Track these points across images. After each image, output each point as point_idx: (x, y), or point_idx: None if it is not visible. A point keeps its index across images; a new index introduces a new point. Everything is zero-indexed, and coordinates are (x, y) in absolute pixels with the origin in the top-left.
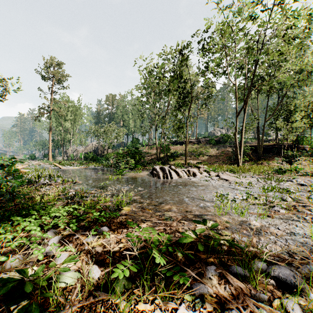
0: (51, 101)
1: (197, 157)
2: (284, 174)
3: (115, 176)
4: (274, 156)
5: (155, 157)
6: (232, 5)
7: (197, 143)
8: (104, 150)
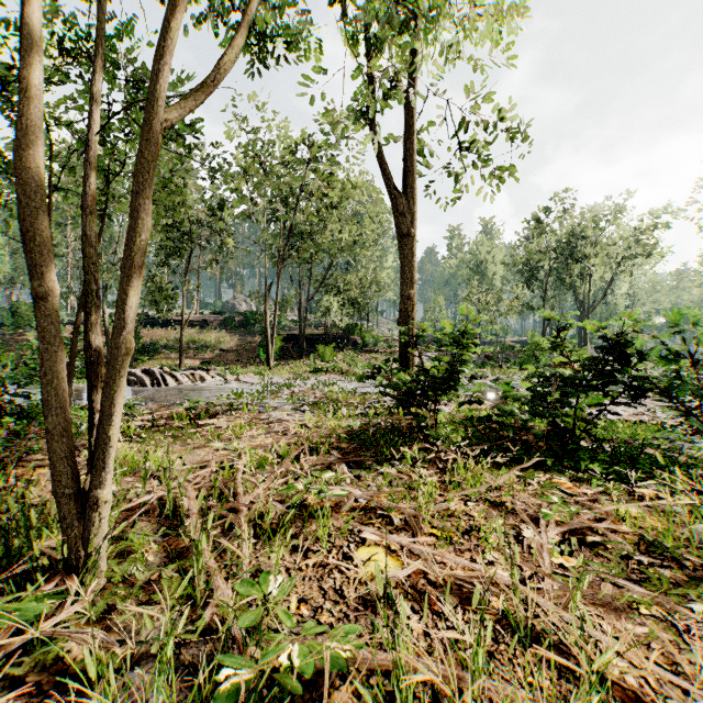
0: None
1: (201, 353)
2: (318, 374)
3: None
4: None
5: None
6: (258, 131)
7: (201, 324)
8: None
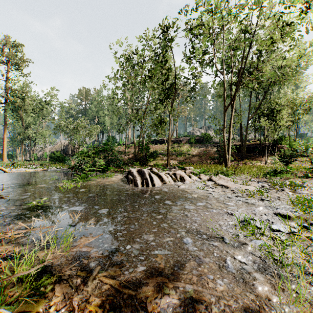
0: (6, 89)
1: (179, 156)
2: (283, 177)
3: (70, 185)
4: (256, 156)
5: (133, 157)
6: None
7: (178, 142)
8: (75, 149)
